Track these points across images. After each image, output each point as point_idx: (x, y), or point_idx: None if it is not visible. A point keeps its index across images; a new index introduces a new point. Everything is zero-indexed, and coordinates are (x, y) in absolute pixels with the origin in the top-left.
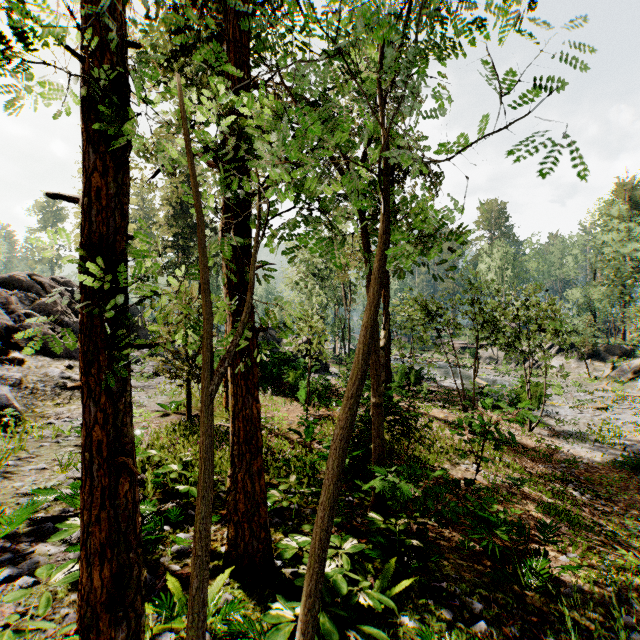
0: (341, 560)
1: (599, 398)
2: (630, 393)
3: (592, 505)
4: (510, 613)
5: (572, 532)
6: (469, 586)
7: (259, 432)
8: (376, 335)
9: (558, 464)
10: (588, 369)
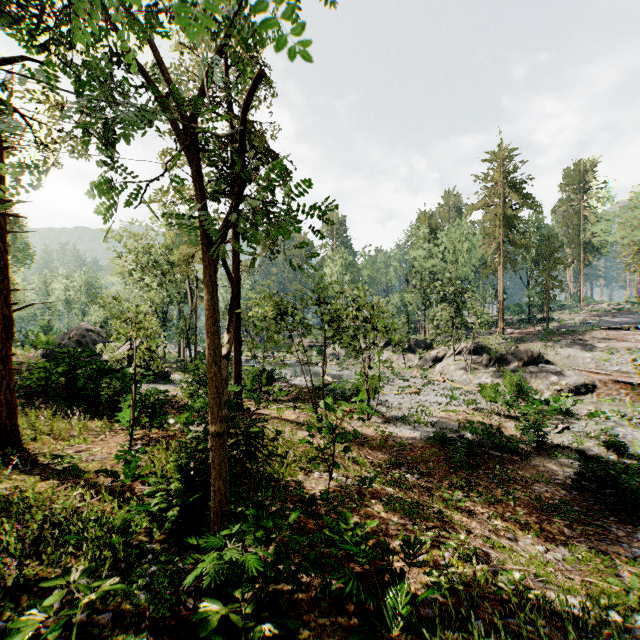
0: None
1: (413, 384)
2: (432, 378)
3: (420, 484)
4: None
5: (418, 529)
6: None
7: None
8: (216, 340)
9: (391, 449)
10: (405, 360)
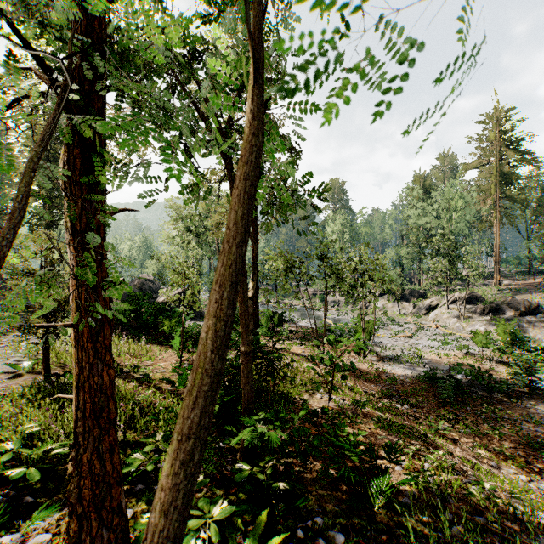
0: (208, 529)
1: (407, 329)
2: (425, 324)
3: (409, 413)
4: (365, 537)
5: (402, 443)
6: (330, 517)
7: (111, 402)
8: (246, 286)
9: (384, 383)
10: (399, 308)
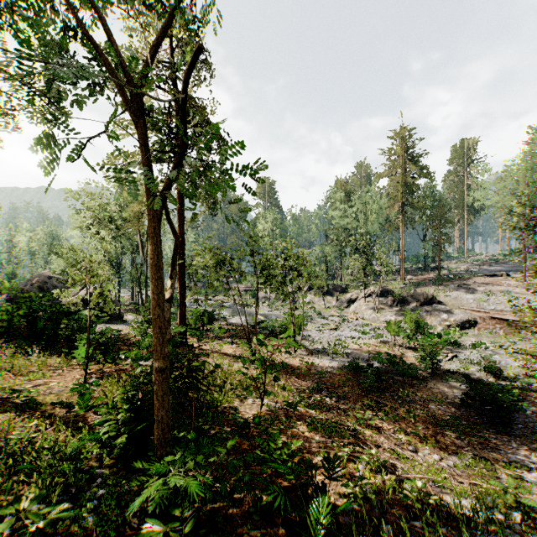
0: None
1: (332, 321)
2: (347, 316)
3: (337, 406)
4: None
5: (337, 446)
6: None
7: None
8: (160, 285)
9: (314, 376)
10: (324, 302)
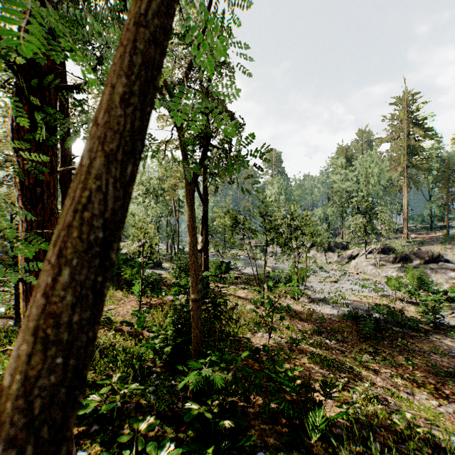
0: None
1: (333, 275)
2: (347, 271)
3: (336, 347)
4: None
5: (333, 376)
6: (272, 451)
7: None
8: (195, 240)
9: (315, 321)
10: (326, 257)
